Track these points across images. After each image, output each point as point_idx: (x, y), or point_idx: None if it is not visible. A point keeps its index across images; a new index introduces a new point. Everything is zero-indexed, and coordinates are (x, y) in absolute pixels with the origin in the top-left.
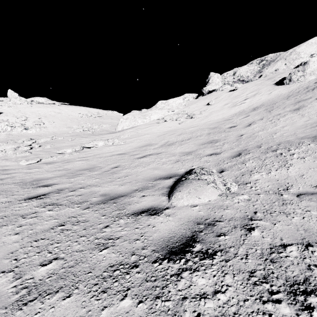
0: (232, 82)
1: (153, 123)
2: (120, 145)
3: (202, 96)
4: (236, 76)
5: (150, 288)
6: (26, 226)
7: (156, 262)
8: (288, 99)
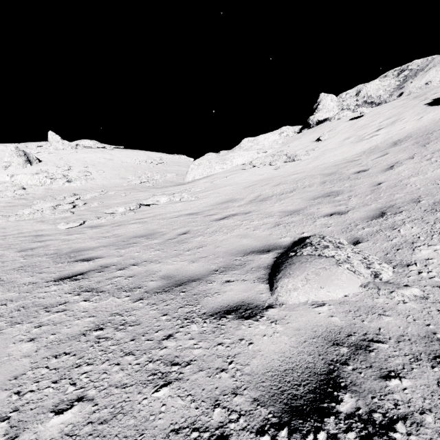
0: (354, 107)
1: (237, 169)
2: (190, 201)
3: (308, 129)
4: (361, 96)
5: None
6: (47, 326)
7: (265, 434)
8: None
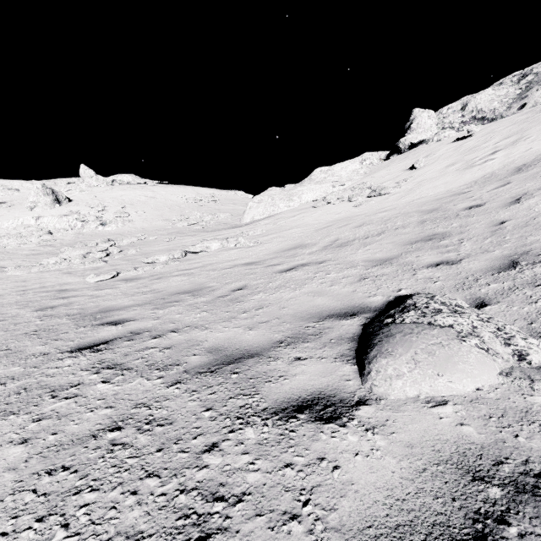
0: (458, 124)
1: (306, 207)
2: (248, 247)
3: (398, 155)
4: (468, 110)
5: None
6: (48, 420)
7: None
8: None
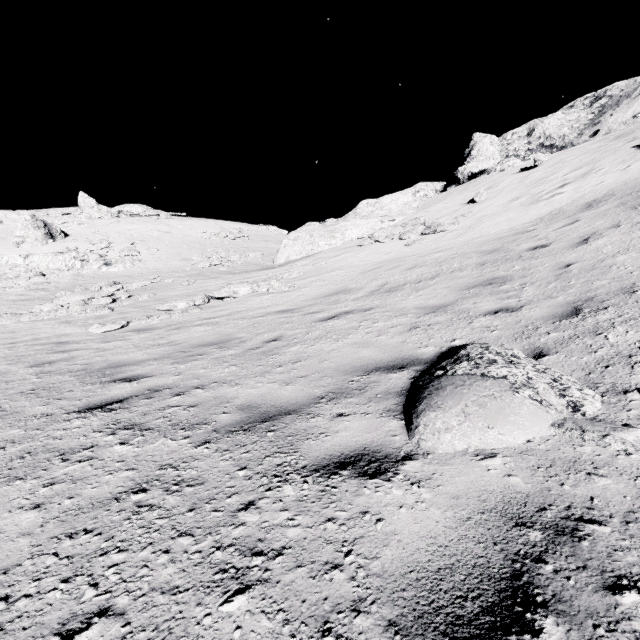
0: (524, 152)
1: (351, 245)
2: (283, 292)
3: (456, 187)
4: (535, 136)
5: None
6: (61, 484)
7: None
8: None
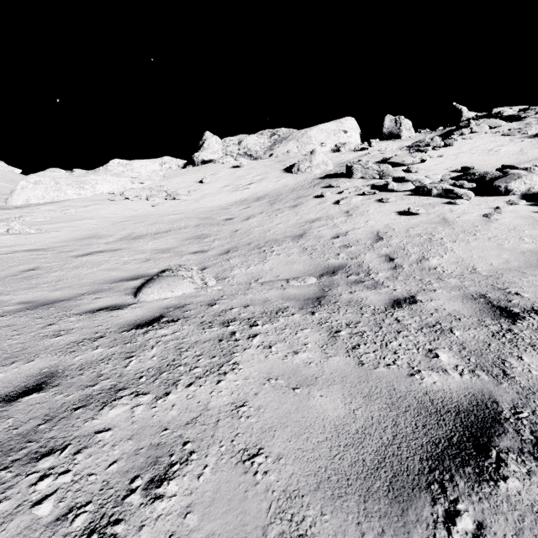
0: (236, 155)
1: (102, 199)
2: (28, 234)
3: (193, 167)
4: (242, 146)
5: (120, 342)
6: None
7: (124, 332)
8: (292, 192)
